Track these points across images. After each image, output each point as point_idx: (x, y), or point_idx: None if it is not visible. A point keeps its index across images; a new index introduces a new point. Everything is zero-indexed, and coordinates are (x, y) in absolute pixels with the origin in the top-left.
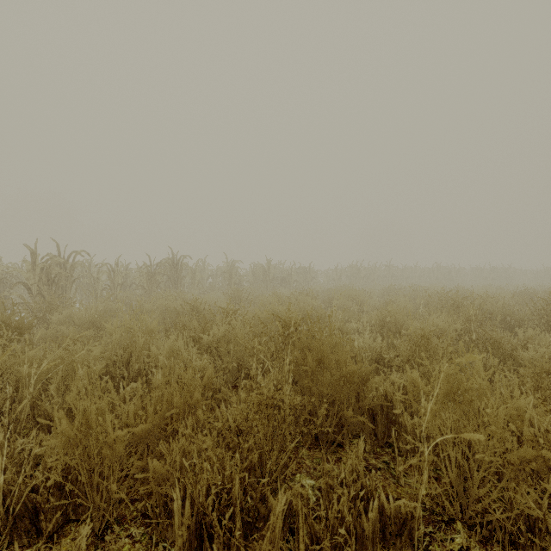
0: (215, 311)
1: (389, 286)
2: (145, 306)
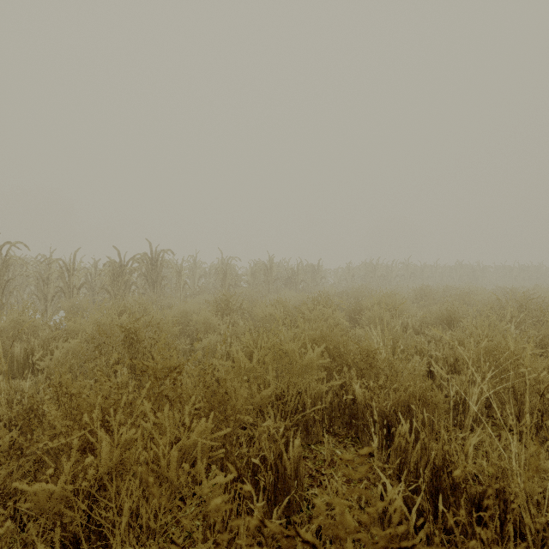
0: (193, 326)
1: (420, 288)
2: (68, 326)
